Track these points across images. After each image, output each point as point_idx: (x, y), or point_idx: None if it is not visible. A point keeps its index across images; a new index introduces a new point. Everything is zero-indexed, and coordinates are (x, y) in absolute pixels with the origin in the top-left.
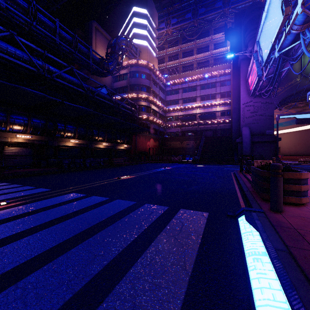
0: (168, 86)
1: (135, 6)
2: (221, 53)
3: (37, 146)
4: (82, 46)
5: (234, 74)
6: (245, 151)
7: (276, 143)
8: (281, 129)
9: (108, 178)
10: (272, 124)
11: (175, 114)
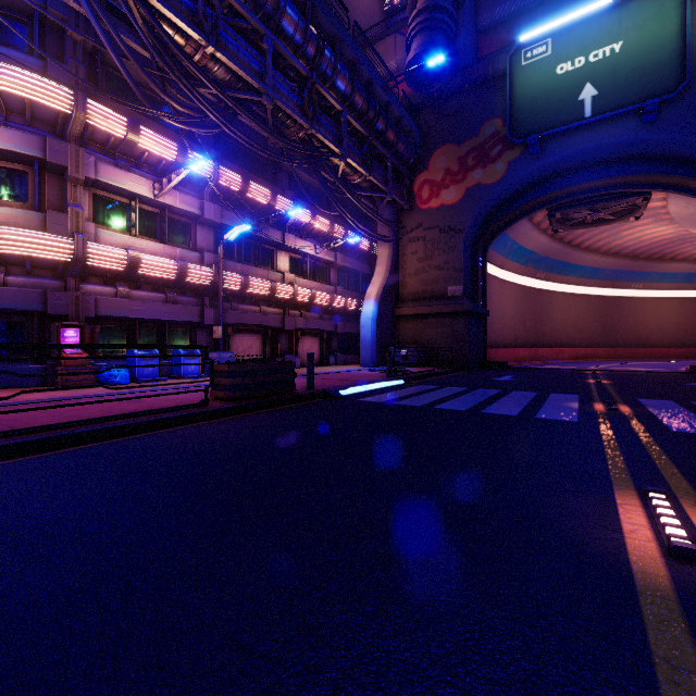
0: None
1: None
2: None
3: None
4: None
5: None
6: None
7: None
8: None
9: None
10: None
11: None
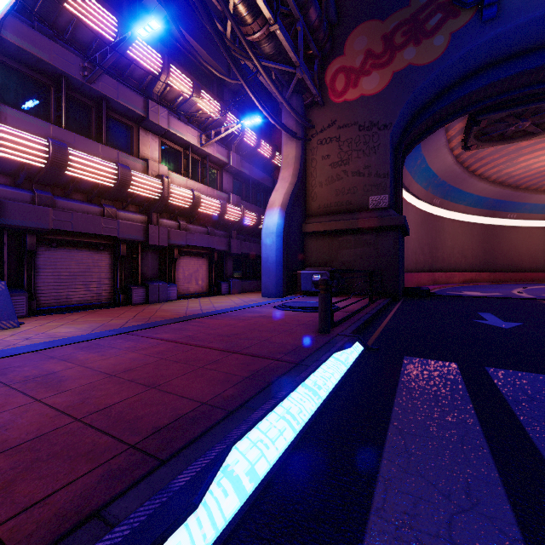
0: None
1: None
2: None
3: None
4: None
5: None
6: None
7: None
8: None
9: None
10: None
11: None
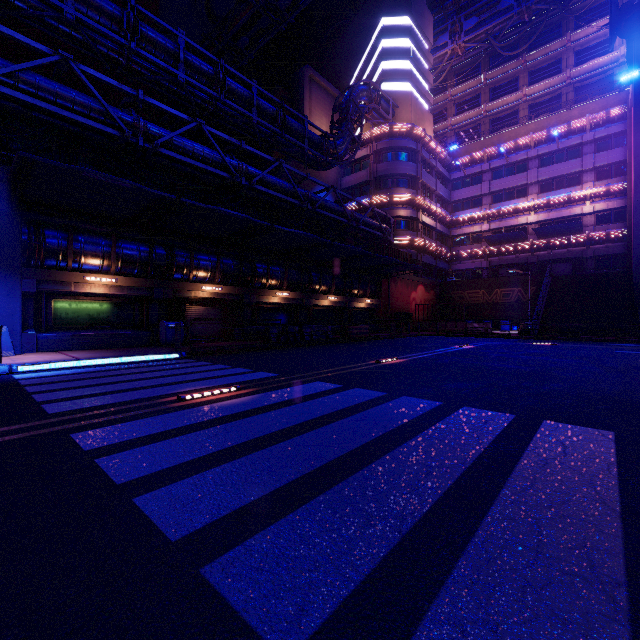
0: (457, 169)
1: (386, 15)
2: (597, 71)
3: (228, 303)
4: (292, 120)
5: (638, 117)
6: None
7: None
8: None
9: (357, 361)
10: None
11: (473, 229)
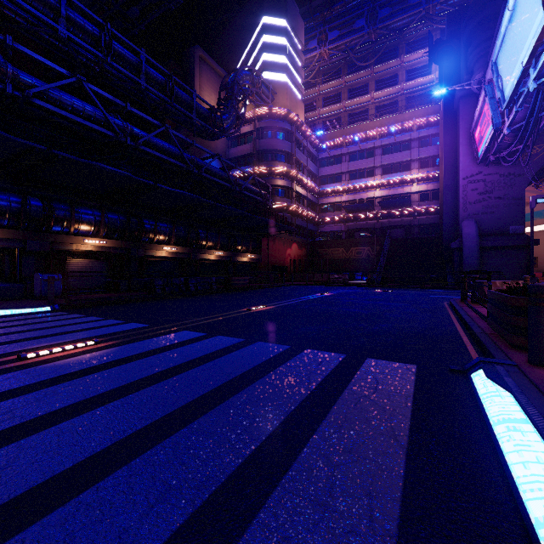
0: (323, 150)
1: (266, 15)
2: (421, 87)
3: (113, 256)
4: (181, 91)
5: (446, 124)
6: (468, 264)
7: (529, 249)
8: (539, 223)
9: (231, 309)
10: (521, 214)
11: (336, 200)
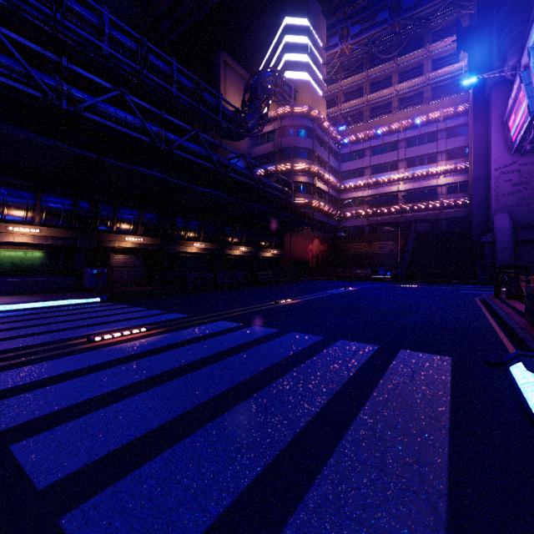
0: (345, 146)
1: (288, 16)
2: (448, 76)
3: (149, 253)
4: (208, 96)
5: (476, 113)
6: (500, 259)
7: None
8: None
9: (260, 302)
10: None
11: (358, 195)
